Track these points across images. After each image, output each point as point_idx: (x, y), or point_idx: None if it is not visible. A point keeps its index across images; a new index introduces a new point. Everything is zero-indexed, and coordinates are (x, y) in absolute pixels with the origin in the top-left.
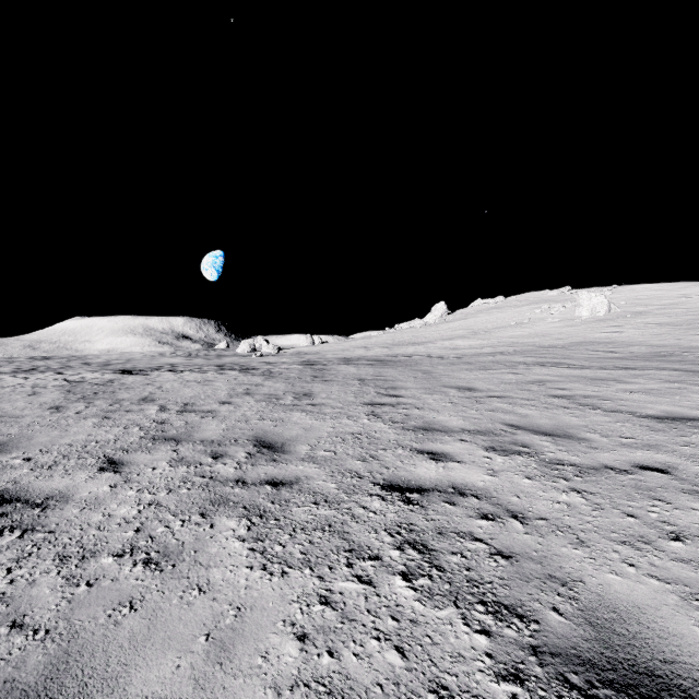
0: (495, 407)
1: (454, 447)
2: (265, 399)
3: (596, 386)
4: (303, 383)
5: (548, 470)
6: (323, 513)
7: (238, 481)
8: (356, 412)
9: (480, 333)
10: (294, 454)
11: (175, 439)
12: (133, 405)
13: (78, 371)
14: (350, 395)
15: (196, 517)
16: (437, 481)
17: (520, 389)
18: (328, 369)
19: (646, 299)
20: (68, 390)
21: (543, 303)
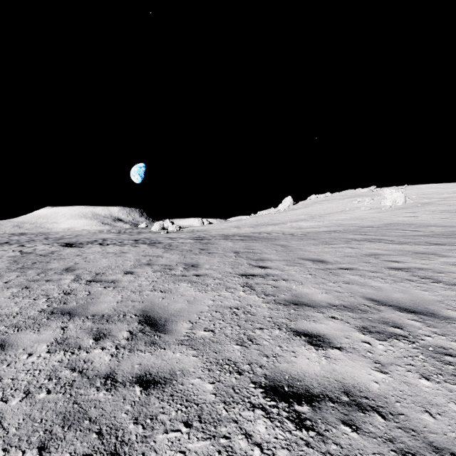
0: (349, 280)
1: (328, 326)
2: (161, 269)
3: (422, 259)
4: (192, 255)
5: (440, 363)
6: (195, 449)
7: (108, 377)
8: (233, 283)
9: (316, 217)
10: (174, 335)
11: (70, 313)
12: (55, 275)
13: (35, 244)
14: (227, 266)
15: (30, 454)
16: (324, 380)
17: (362, 261)
18: (212, 243)
19: (429, 194)
20: (15, 260)
21: (358, 197)
